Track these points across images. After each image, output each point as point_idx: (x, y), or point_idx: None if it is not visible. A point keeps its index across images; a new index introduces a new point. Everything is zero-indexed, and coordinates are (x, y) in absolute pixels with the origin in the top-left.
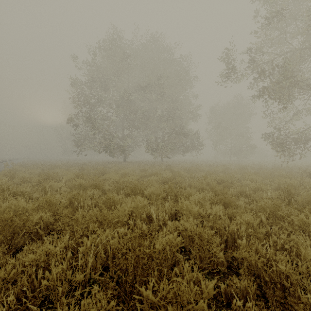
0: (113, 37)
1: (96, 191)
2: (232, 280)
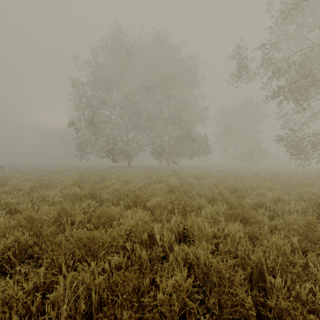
0: (116, 35)
1: (92, 202)
2: None
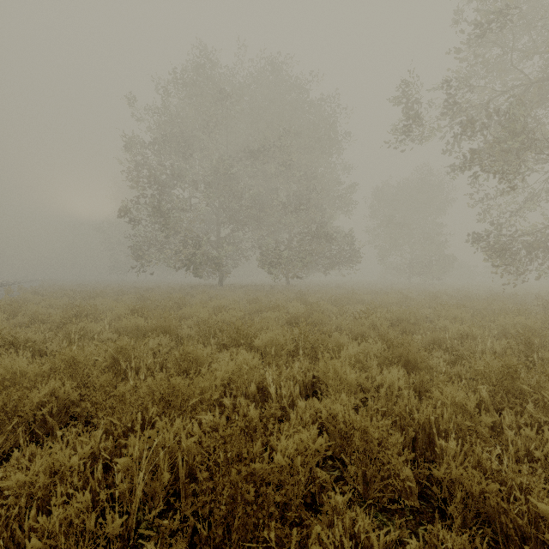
0: (200, 62)
1: (166, 339)
2: (435, 534)
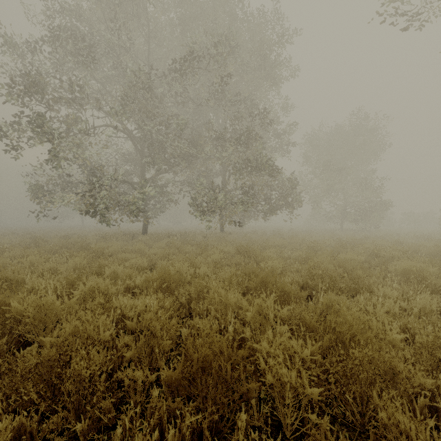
0: None
1: None
2: None
